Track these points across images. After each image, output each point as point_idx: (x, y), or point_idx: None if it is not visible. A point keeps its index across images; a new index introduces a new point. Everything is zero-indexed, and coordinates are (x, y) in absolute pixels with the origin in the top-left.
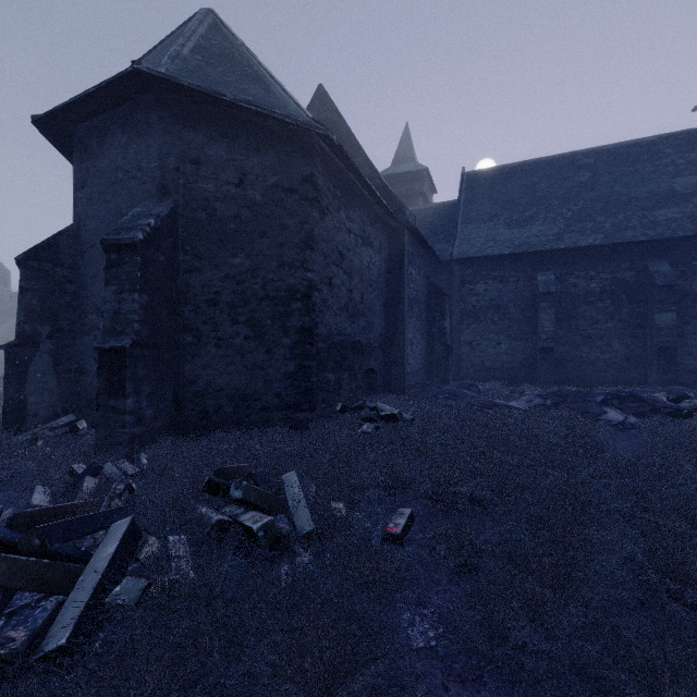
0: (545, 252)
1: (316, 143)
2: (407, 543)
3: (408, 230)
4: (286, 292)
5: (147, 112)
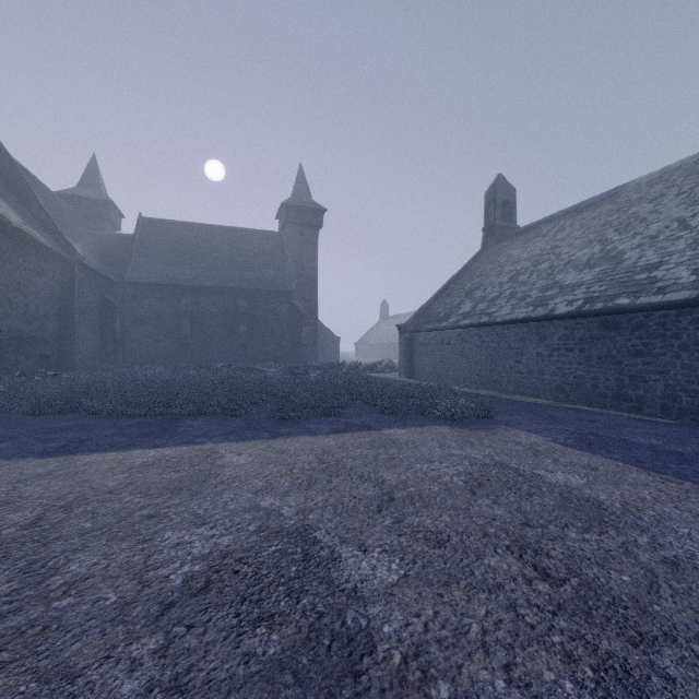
0: (187, 286)
1: None
2: None
3: (80, 264)
4: None
5: None
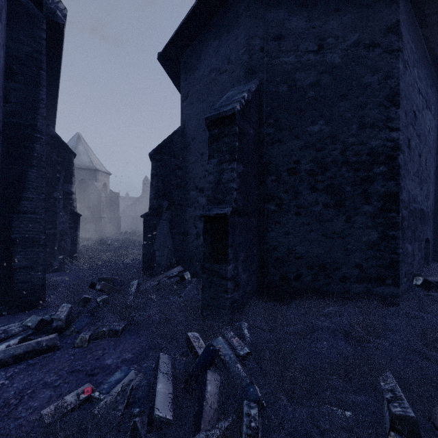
0: None
1: None
2: None
3: None
4: (368, 155)
5: (235, 8)
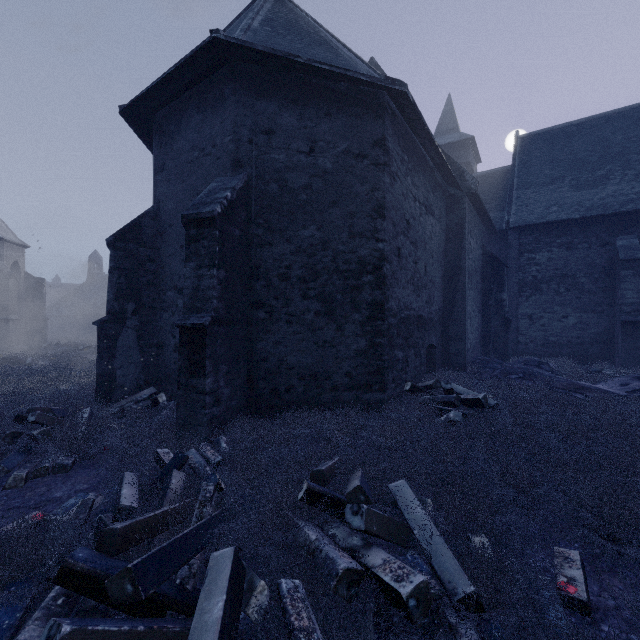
0: (625, 213)
1: (387, 103)
2: (599, 616)
3: (469, 197)
4: (357, 264)
5: (221, 86)
